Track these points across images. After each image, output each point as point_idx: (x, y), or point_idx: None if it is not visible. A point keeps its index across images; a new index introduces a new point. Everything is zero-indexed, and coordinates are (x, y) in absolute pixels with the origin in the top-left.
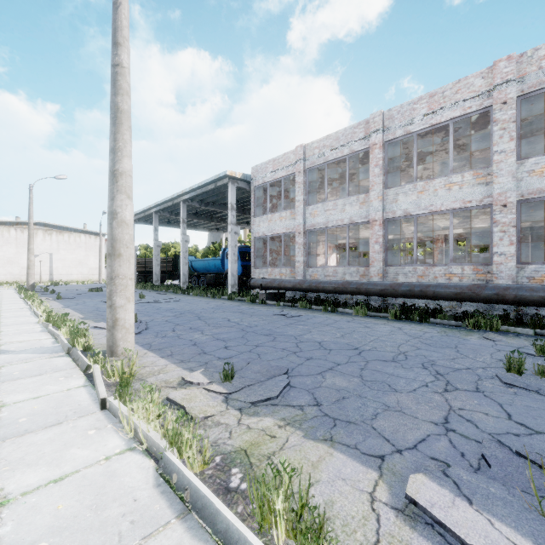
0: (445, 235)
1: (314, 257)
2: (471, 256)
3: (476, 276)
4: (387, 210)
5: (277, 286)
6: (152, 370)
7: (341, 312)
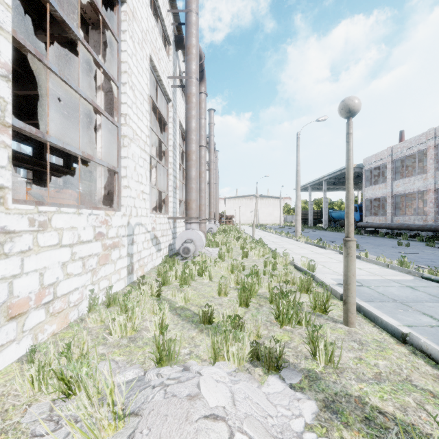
0: None
1: (423, 208)
2: None
3: None
4: (438, 183)
5: (369, 226)
6: None
7: (398, 238)
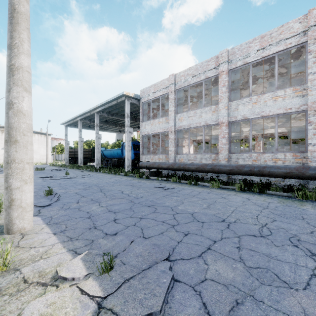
0: (262, 134)
1: (180, 148)
2: (273, 148)
3: (295, 160)
4: (230, 116)
5: (156, 167)
6: (36, 252)
7: (201, 184)
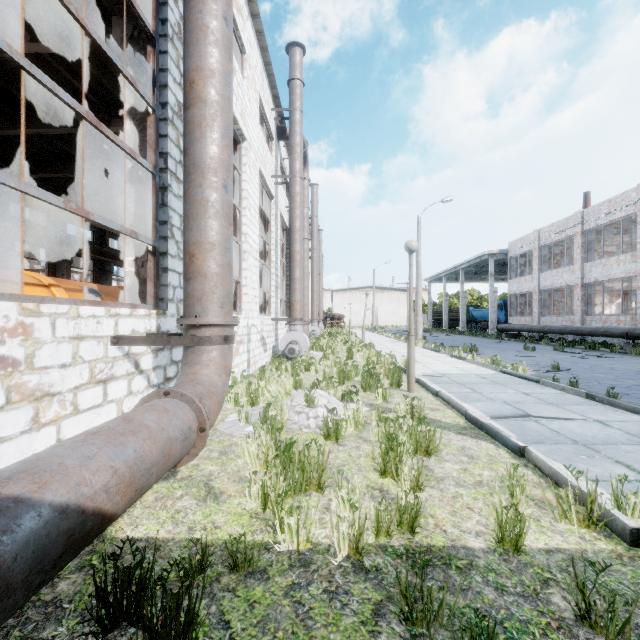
0: None
1: None
2: None
3: (632, 322)
4: (585, 277)
5: (511, 329)
6: None
7: (540, 343)
